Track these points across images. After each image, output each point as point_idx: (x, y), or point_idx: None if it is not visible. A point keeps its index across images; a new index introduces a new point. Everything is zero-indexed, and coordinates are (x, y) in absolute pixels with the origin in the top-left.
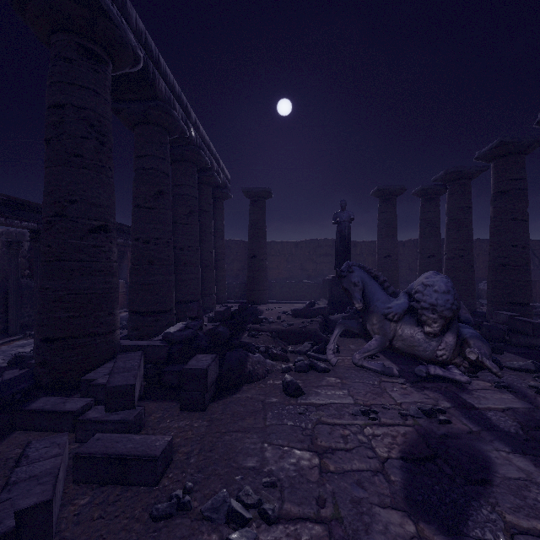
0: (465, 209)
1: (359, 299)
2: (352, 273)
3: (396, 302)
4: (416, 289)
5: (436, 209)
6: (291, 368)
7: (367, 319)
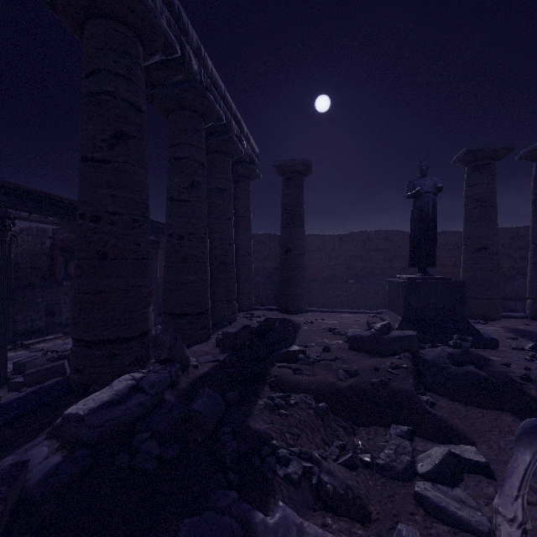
0: None
1: None
2: None
3: None
4: None
5: None
6: None
7: None
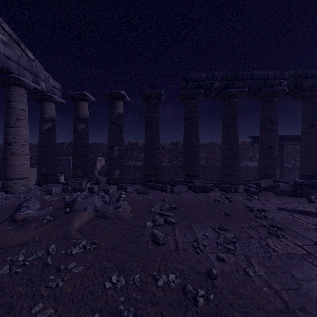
0: None
1: None
2: None
3: None
4: None
5: None
6: None
7: None
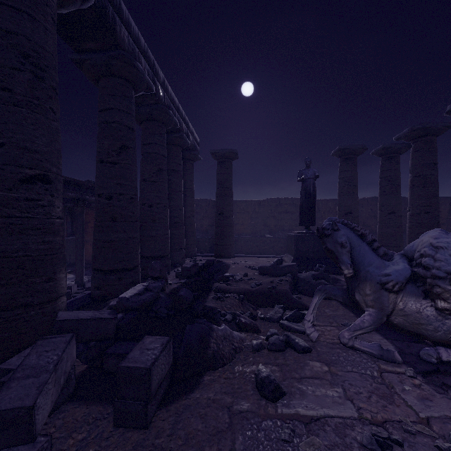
0: (431, 166)
1: (349, 263)
2: (337, 232)
3: (394, 267)
4: (422, 252)
5: (397, 167)
6: (263, 344)
7: (356, 287)
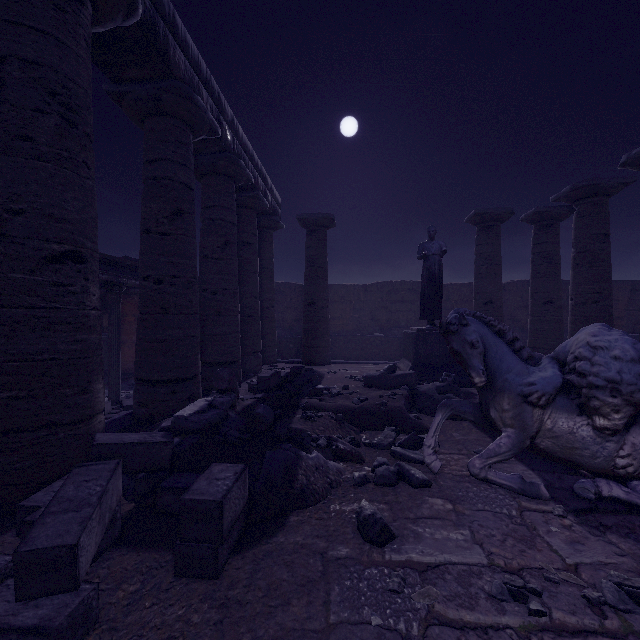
0: (601, 237)
1: (481, 369)
2: (466, 327)
3: (540, 374)
4: (577, 354)
5: (555, 239)
6: (368, 476)
7: (491, 400)
